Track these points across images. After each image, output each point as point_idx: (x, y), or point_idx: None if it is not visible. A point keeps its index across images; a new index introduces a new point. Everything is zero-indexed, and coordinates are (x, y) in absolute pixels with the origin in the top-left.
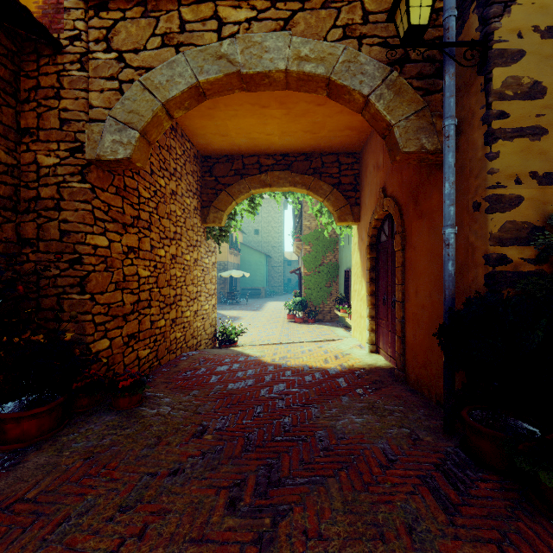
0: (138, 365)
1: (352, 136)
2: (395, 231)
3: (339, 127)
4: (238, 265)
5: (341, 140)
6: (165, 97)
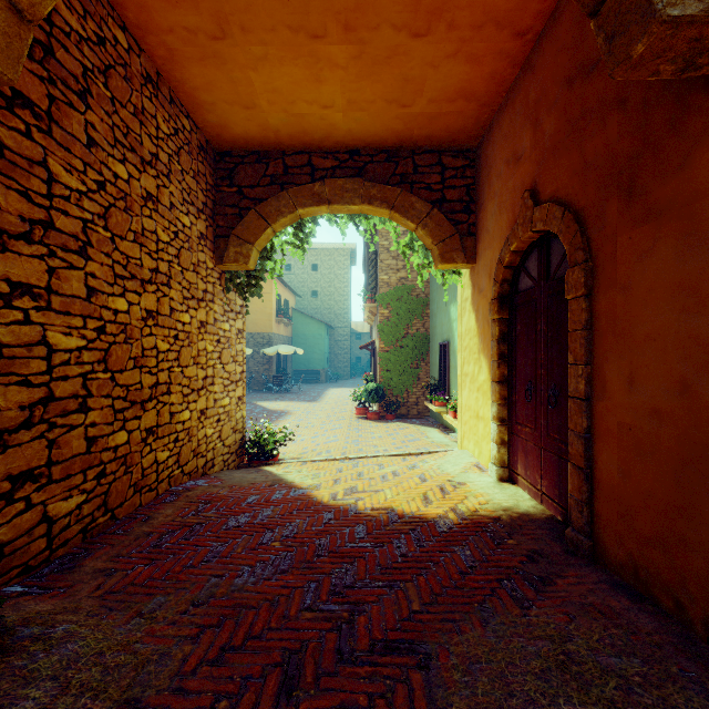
0: (48, 535)
1: (466, 115)
2: (554, 267)
3: (447, 92)
4: (288, 339)
5: (448, 122)
6: None
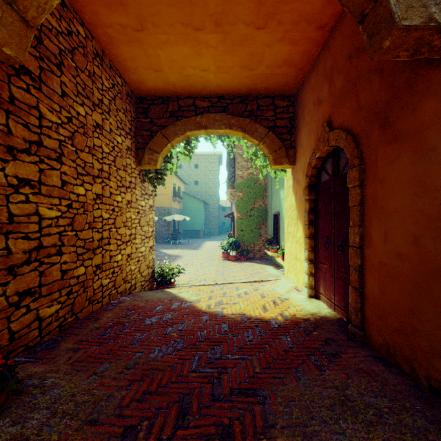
0: (39, 328)
1: (289, 75)
2: (342, 168)
3: (277, 62)
4: (180, 211)
5: (278, 79)
6: None
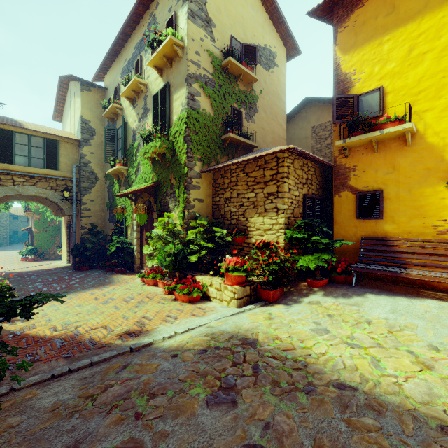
0: None
1: None
2: None
3: None
4: None
5: None
6: None
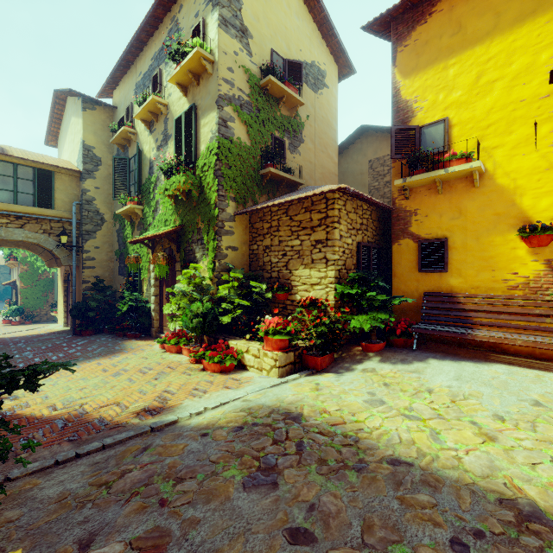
0: None
1: None
2: None
3: None
4: None
5: None
6: None
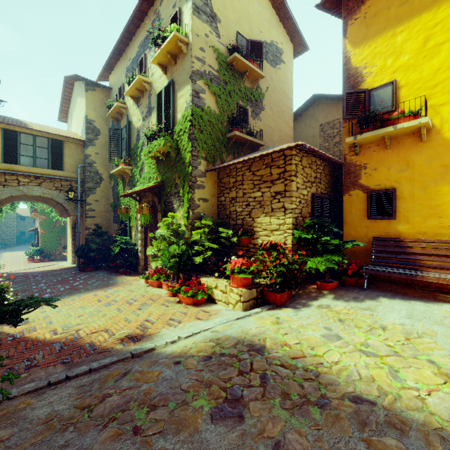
0: None
1: None
2: None
3: None
4: None
5: None
6: (0, 198)
